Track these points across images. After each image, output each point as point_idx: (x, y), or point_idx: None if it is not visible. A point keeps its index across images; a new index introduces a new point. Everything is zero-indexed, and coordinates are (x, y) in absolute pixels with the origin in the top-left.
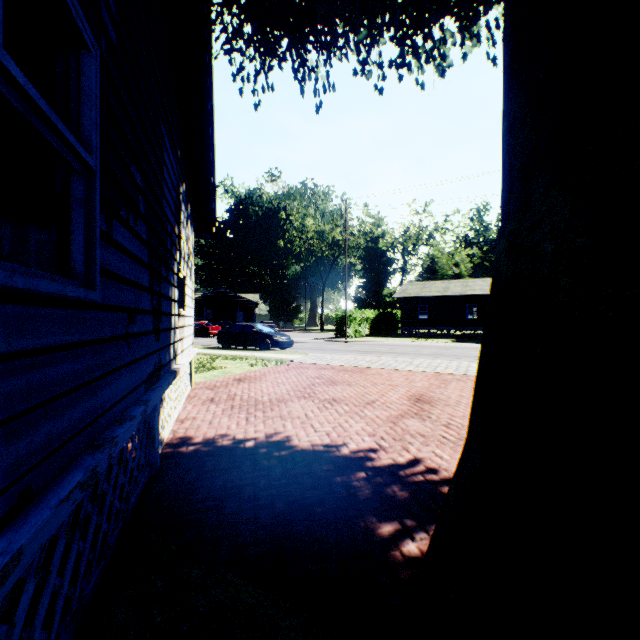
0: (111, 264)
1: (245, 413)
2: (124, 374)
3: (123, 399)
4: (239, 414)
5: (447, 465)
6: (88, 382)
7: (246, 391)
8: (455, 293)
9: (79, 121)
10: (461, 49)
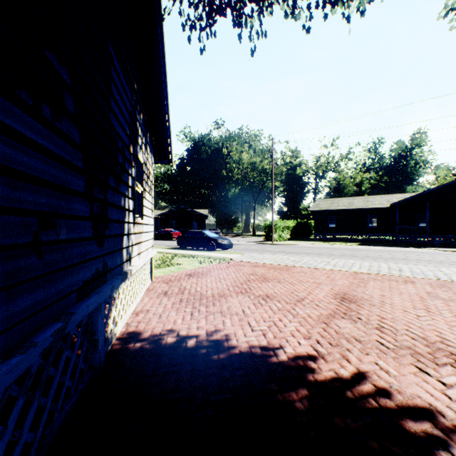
0: None
1: (190, 307)
2: (27, 290)
3: (25, 321)
4: (185, 308)
5: (398, 384)
6: None
7: (194, 285)
8: (358, 207)
9: None
10: None
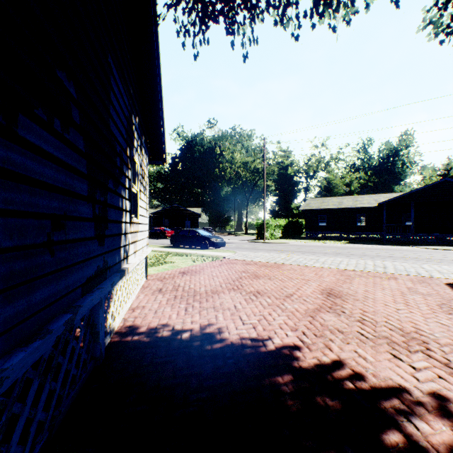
0: (14, 163)
1: (185, 303)
2: (43, 284)
3: (41, 311)
4: (180, 304)
5: (373, 369)
6: None
7: (187, 283)
8: (348, 206)
9: None
10: None
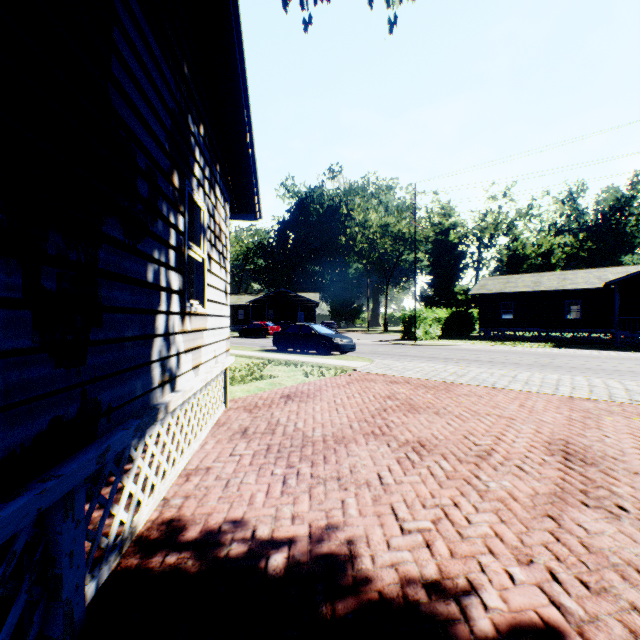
0: None
1: (283, 465)
2: None
3: None
4: (274, 467)
5: None
6: None
7: (293, 417)
8: (550, 288)
9: None
10: None
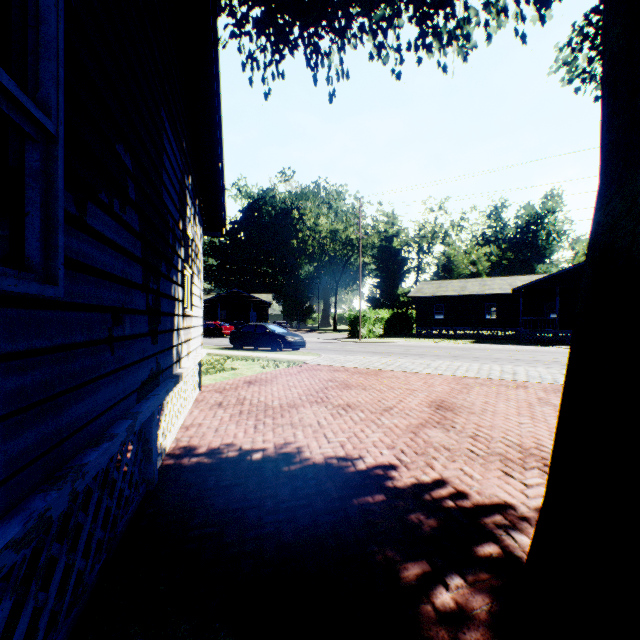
0: (84, 255)
1: (254, 420)
2: (105, 384)
3: (103, 414)
4: (247, 421)
5: (479, 487)
6: (44, 400)
7: (256, 395)
8: (473, 292)
9: (36, 76)
10: (485, 29)
